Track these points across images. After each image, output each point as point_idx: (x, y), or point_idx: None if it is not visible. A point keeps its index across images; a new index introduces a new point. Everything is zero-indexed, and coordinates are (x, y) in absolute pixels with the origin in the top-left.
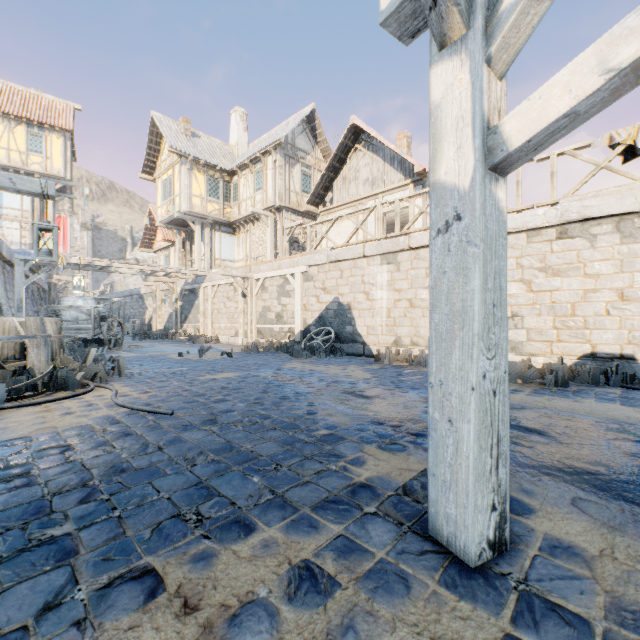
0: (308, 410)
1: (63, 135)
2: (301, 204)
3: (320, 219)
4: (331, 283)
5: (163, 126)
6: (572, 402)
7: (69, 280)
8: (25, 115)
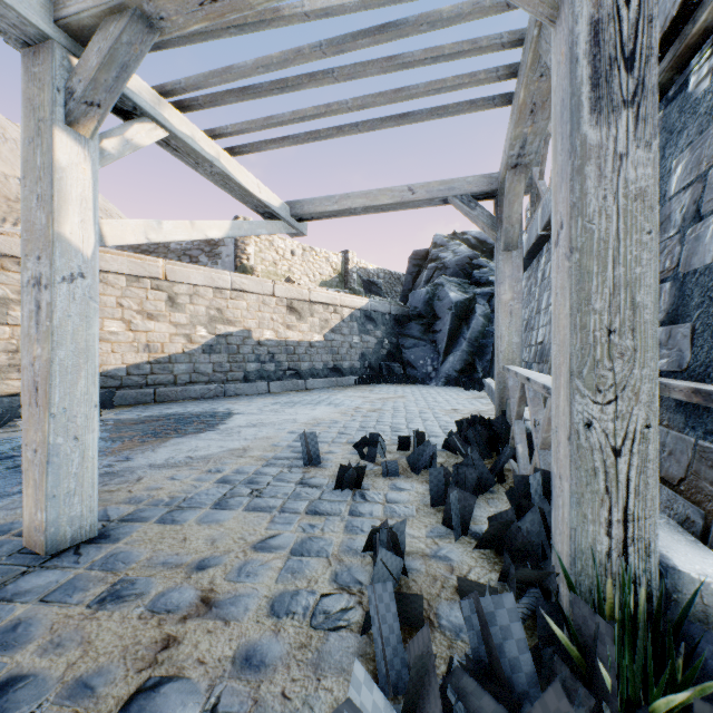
0: None
1: None
2: None
3: None
4: None
5: None
6: None
7: None
8: None
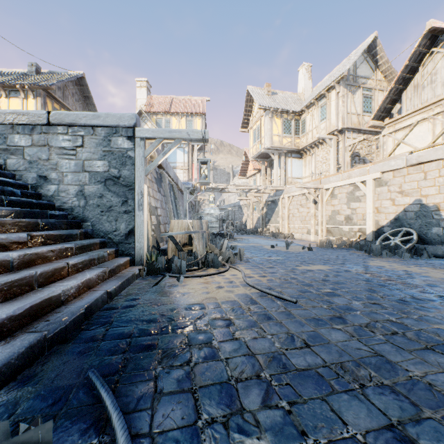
0: None
1: (201, 117)
2: (362, 123)
3: (385, 131)
4: (410, 186)
5: (254, 93)
6: None
7: (204, 199)
8: (185, 111)
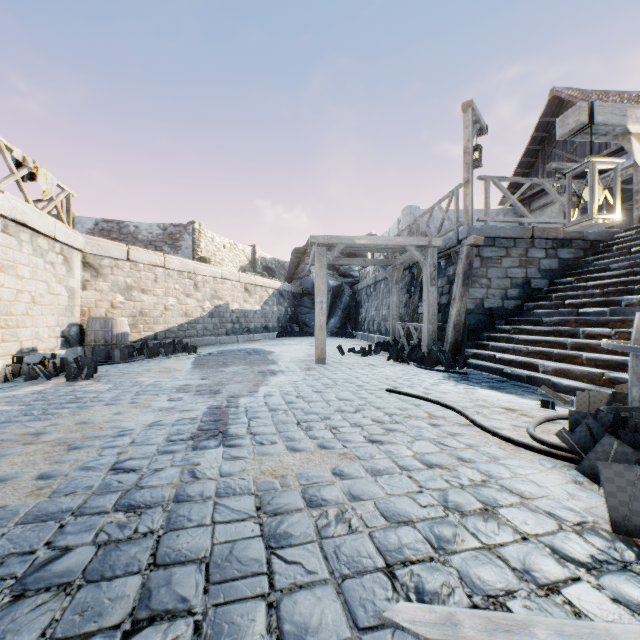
0: (295, 383)
1: None
2: None
3: None
4: None
5: None
6: (154, 369)
7: None
8: None
